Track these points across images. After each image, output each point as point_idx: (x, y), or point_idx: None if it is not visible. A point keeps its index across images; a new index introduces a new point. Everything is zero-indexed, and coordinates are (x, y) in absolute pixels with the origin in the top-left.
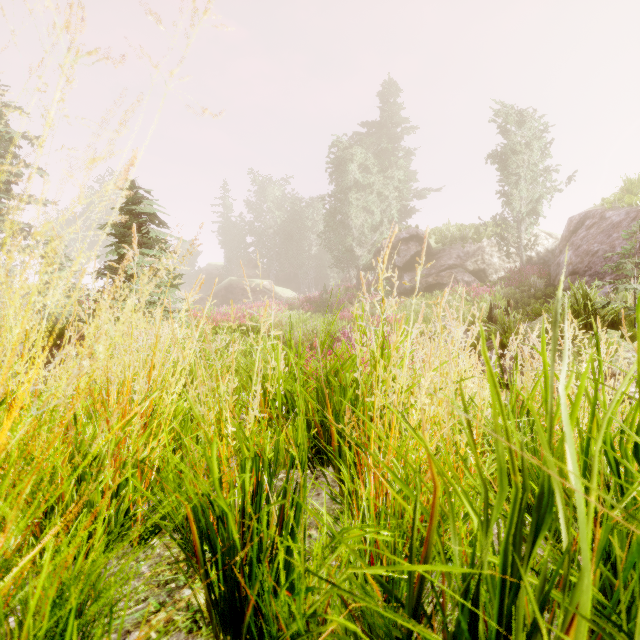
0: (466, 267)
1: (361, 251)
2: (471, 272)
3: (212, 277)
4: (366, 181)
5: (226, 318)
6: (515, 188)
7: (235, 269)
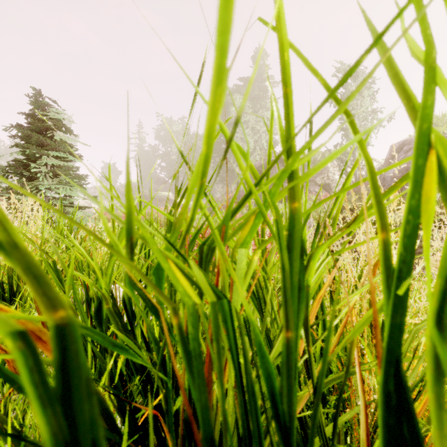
0: (316, 182)
1: (239, 170)
2: (320, 185)
3: None
4: (243, 119)
5: None
6: None
7: (147, 185)
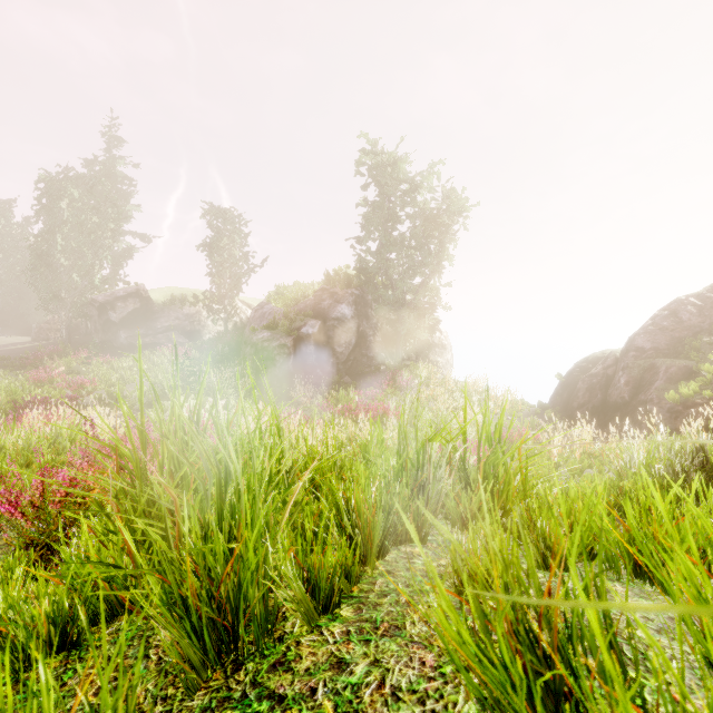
0: (183, 327)
1: (72, 297)
2: (187, 332)
3: None
4: (79, 222)
5: None
6: (221, 269)
7: None
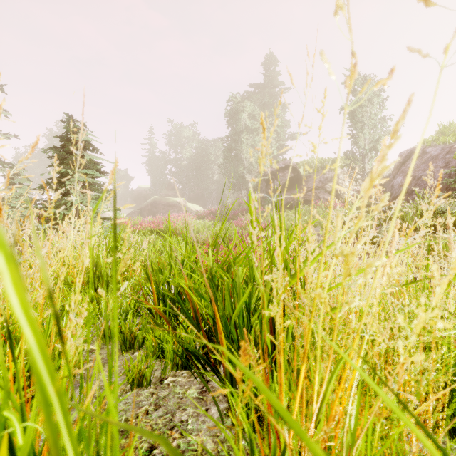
0: (326, 188)
1: (250, 177)
2: (329, 192)
3: (141, 196)
4: (253, 126)
5: (149, 225)
6: (361, 132)
7: (158, 190)
